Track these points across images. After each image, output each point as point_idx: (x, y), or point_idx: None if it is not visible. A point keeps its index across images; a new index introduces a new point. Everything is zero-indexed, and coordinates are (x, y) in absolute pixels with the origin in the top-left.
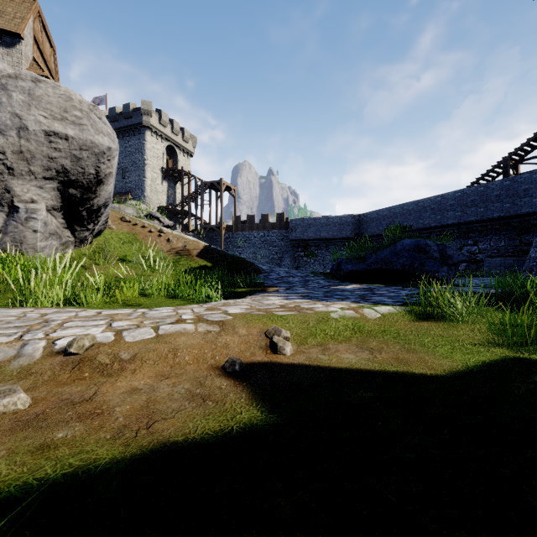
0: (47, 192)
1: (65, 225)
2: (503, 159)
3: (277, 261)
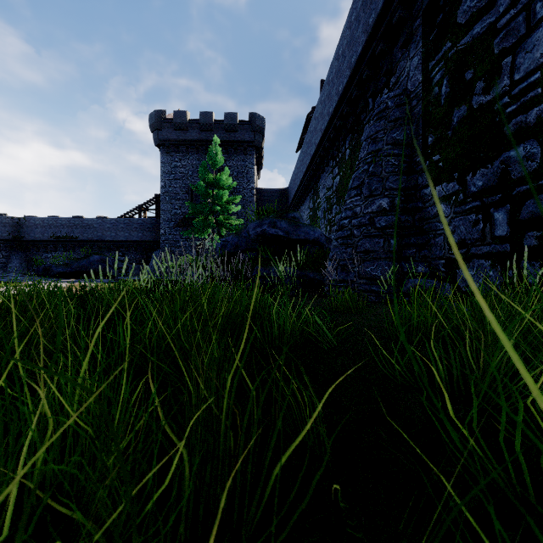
0: None
1: None
2: (139, 206)
3: None
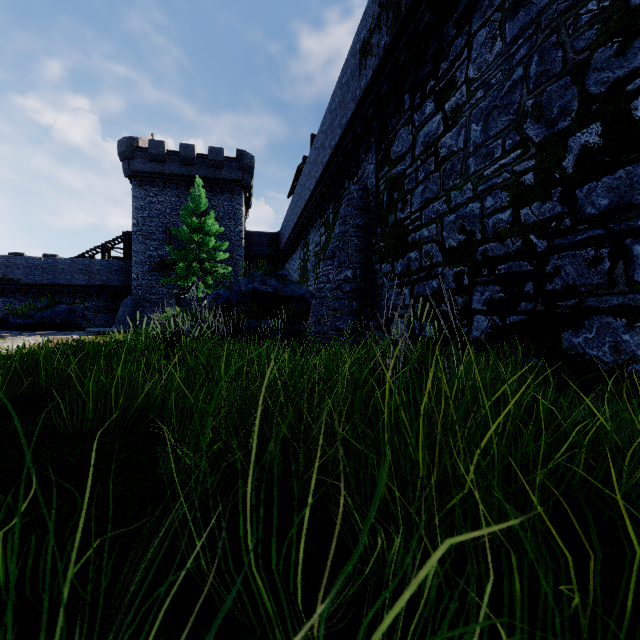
0: None
1: None
2: (102, 245)
3: None
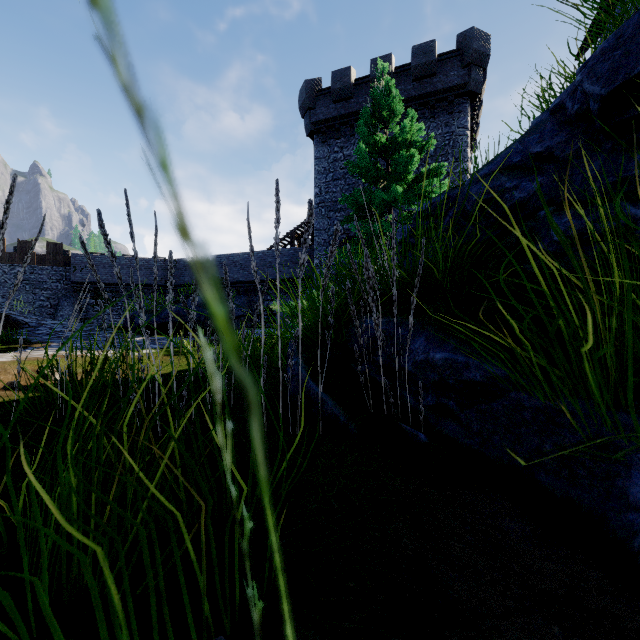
0: None
1: None
2: (291, 232)
3: (49, 310)
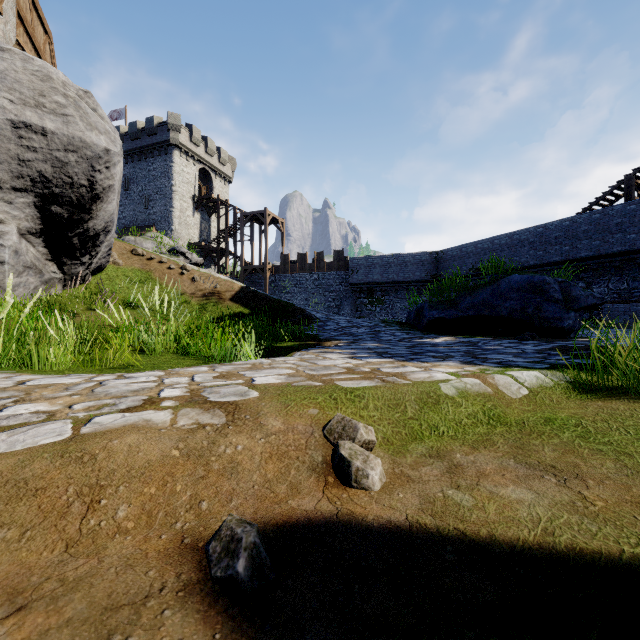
0: (19, 209)
1: (49, 256)
2: (626, 178)
3: (334, 309)
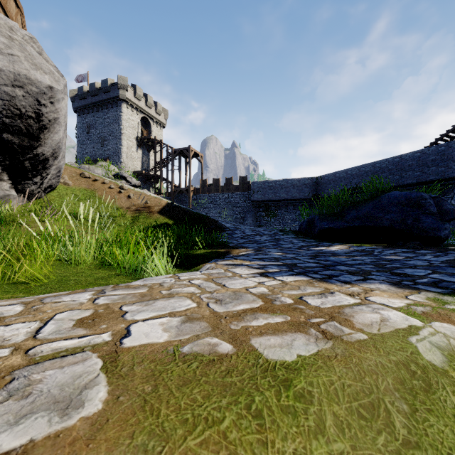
0: None
1: (3, 176)
2: None
3: (240, 220)
